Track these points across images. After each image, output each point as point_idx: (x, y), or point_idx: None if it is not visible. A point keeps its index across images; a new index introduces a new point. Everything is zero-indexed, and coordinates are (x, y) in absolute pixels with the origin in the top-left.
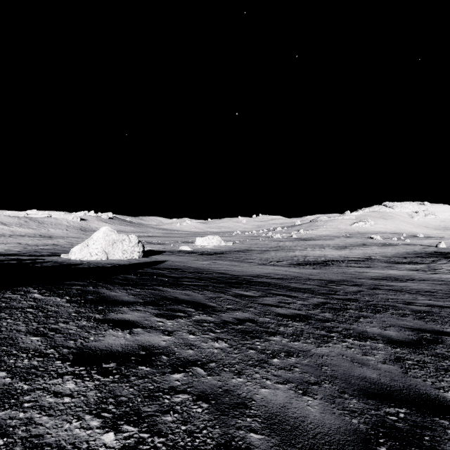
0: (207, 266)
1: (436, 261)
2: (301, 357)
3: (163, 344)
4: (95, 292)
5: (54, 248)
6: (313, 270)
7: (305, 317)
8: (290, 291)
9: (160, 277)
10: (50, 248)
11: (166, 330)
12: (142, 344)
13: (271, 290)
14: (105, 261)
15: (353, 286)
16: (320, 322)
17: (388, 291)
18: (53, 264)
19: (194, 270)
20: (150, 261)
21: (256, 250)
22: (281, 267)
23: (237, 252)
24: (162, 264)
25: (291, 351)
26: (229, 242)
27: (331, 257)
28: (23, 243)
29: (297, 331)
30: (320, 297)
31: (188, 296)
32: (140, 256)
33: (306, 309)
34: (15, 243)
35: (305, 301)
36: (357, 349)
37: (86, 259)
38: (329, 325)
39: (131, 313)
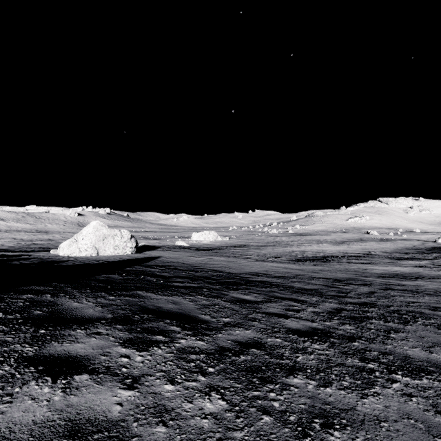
0: (202, 262)
1: (440, 257)
2: (349, 429)
3: (115, 412)
4: (50, 304)
5: (48, 243)
6: (314, 267)
7: (324, 333)
8: (295, 293)
9: (148, 277)
10: (45, 243)
11: (130, 374)
12: (74, 419)
13: (274, 292)
14: (95, 258)
15: (363, 286)
16: (345, 341)
17: (403, 292)
18: (35, 260)
19: (188, 267)
20: (142, 258)
21: (253, 245)
22: (280, 263)
23: (233, 248)
24: (155, 261)
25: (327, 412)
26: (225, 238)
27: (330, 253)
28: (18, 238)
29: (322, 362)
30: (333, 302)
31: (176, 305)
32: (133, 252)
33: (320, 319)
34: (9, 238)
35: (317, 308)
36: (420, 399)
37: (74, 255)
38: (358, 346)
39: (85, 341)
